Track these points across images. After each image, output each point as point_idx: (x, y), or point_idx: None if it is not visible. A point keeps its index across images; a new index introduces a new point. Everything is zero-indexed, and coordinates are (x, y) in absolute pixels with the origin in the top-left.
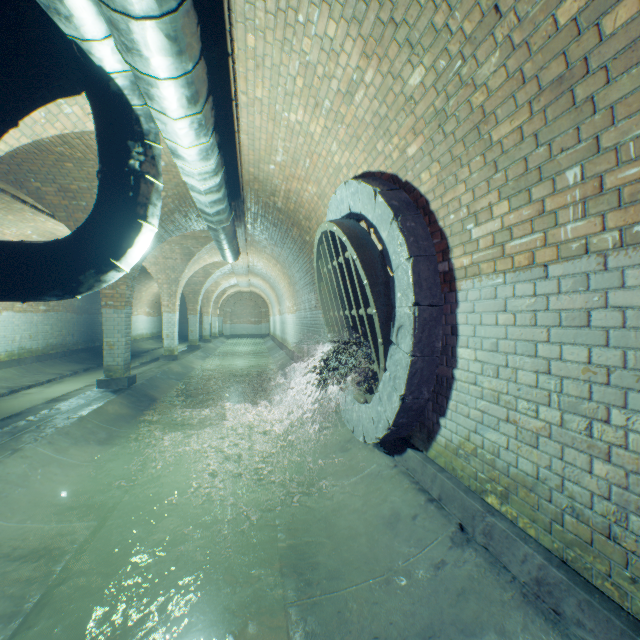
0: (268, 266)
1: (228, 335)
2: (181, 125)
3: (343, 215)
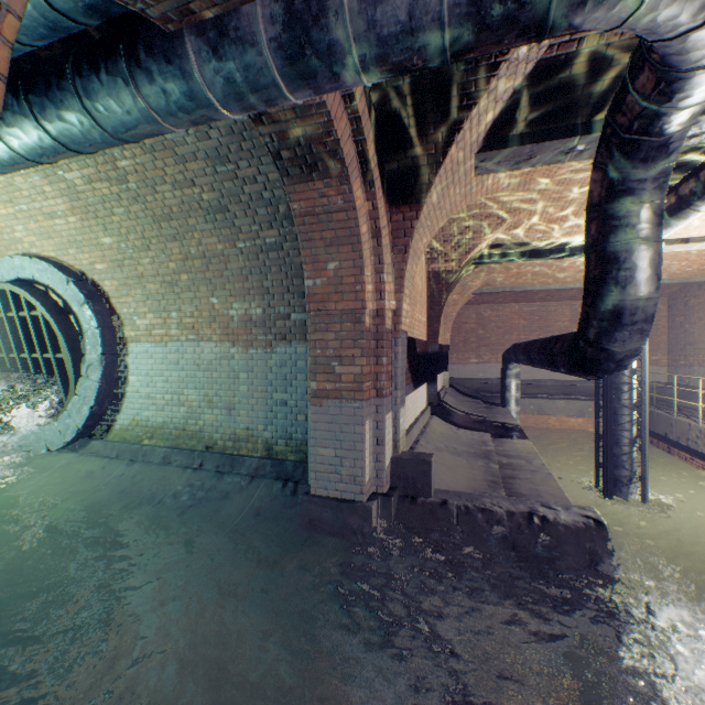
0: None
1: None
2: None
3: (23, 277)
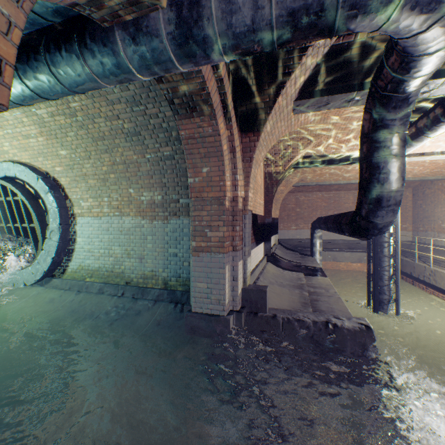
0: None
1: None
2: None
3: (8, 175)
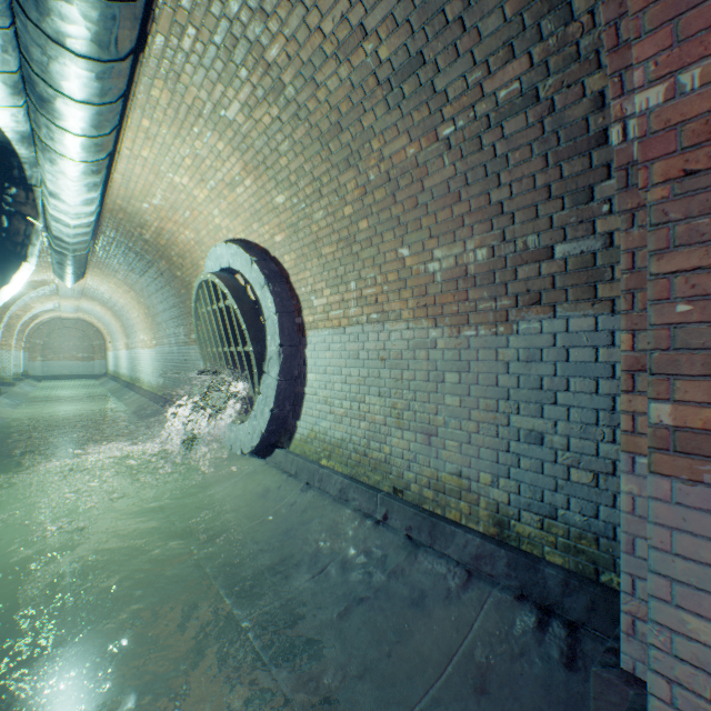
0: (116, 291)
1: (39, 376)
2: (78, 184)
3: (223, 267)
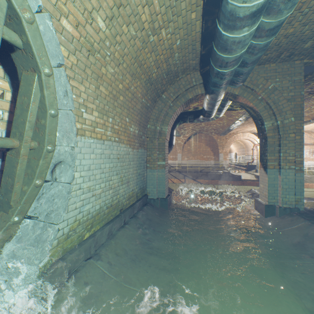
0: None
1: None
2: None
3: None
